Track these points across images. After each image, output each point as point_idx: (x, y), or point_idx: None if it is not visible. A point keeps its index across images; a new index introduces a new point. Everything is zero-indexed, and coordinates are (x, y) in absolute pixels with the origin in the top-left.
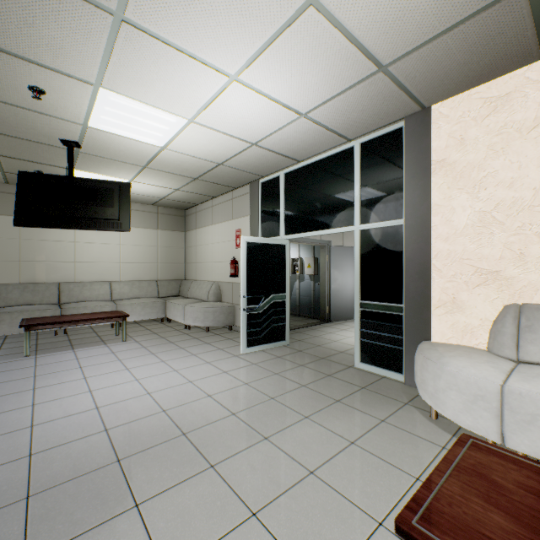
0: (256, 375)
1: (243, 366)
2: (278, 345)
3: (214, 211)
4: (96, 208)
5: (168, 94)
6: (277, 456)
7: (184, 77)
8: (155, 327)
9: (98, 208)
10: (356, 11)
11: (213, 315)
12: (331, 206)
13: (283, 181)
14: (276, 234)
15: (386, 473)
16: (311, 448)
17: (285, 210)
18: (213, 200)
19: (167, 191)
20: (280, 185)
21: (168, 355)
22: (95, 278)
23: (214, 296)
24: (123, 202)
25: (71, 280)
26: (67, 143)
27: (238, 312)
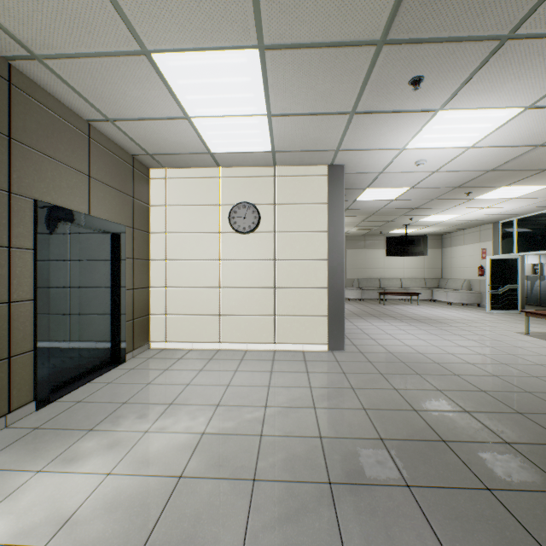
0: (495, 317)
1: (488, 315)
2: (511, 312)
3: (465, 237)
4: (413, 248)
5: (456, 213)
6: (501, 324)
7: (465, 210)
8: (428, 303)
9: (414, 248)
10: (531, 196)
11: (466, 297)
12: (545, 238)
13: (515, 223)
14: (510, 252)
15: (541, 330)
16: (515, 325)
17: (517, 239)
18: (464, 230)
19: (435, 230)
20: (513, 225)
21: (446, 310)
22: (392, 277)
23: (466, 287)
24: (424, 243)
25: (382, 277)
26: (405, 225)
27: (483, 297)
